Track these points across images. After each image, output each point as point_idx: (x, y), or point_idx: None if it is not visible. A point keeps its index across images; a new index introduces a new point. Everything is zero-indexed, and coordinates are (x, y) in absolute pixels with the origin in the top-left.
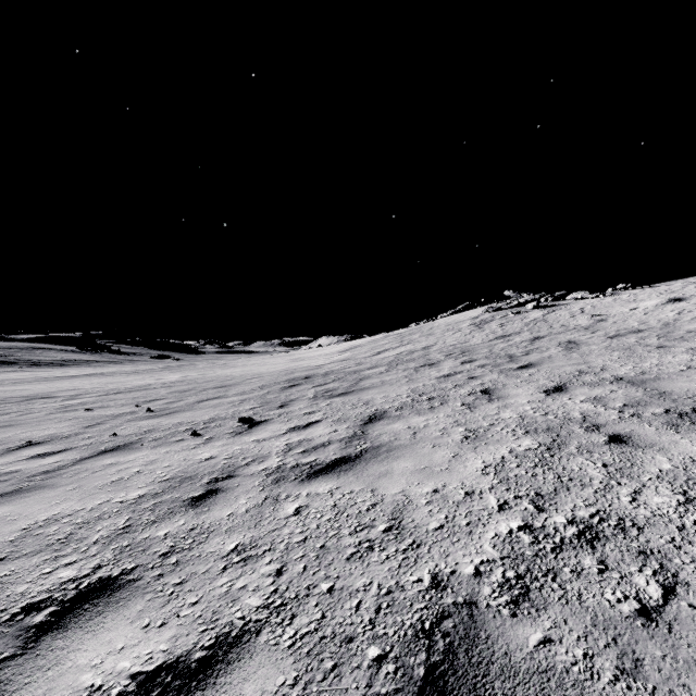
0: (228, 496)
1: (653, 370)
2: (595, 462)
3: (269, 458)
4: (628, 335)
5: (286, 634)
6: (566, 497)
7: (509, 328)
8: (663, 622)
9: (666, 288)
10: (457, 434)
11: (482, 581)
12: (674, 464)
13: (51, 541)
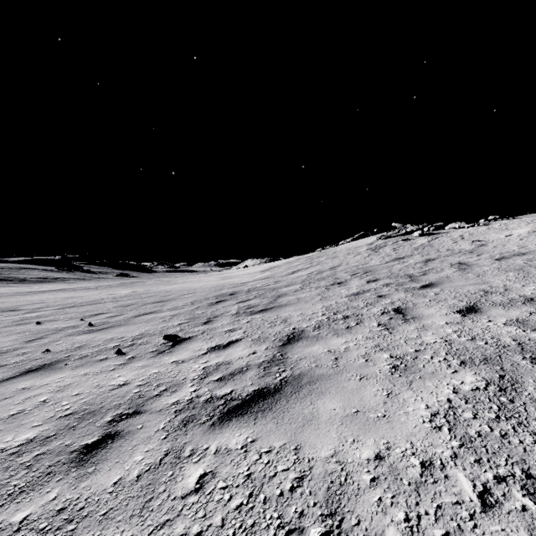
0: (125, 446)
1: None
2: None
3: (183, 386)
4: (513, 257)
5: None
6: None
7: (401, 252)
8: None
9: (531, 219)
10: (383, 362)
11: None
12: None
13: None
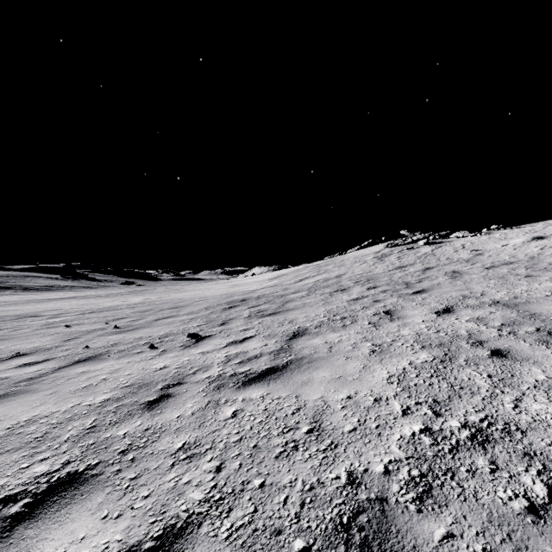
0: (178, 400)
1: (523, 295)
2: (481, 373)
3: (211, 368)
4: (501, 266)
5: (224, 526)
6: (458, 404)
7: (405, 261)
8: (551, 519)
9: (530, 229)
10: (365, 348)
11: (391, 478)
12: (548, 375)
13: (30, 439)
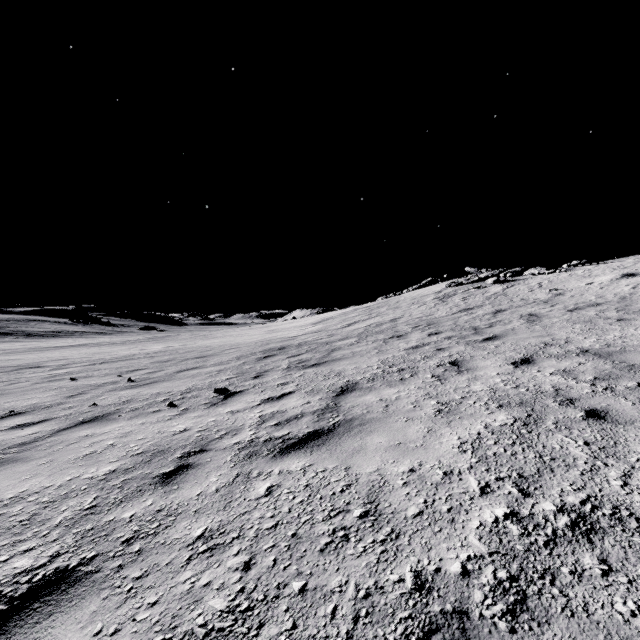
0: (199, 472)
1: (617, 342)
2: (576, 440)
3: (242, 431)
4: (587, 308)
5: None
6: (551, 480)
7: (471, 302)
8: None
9: (618, 264)
10: (429, 407)
11: (471, 582)
12: None
13: (13, 522)
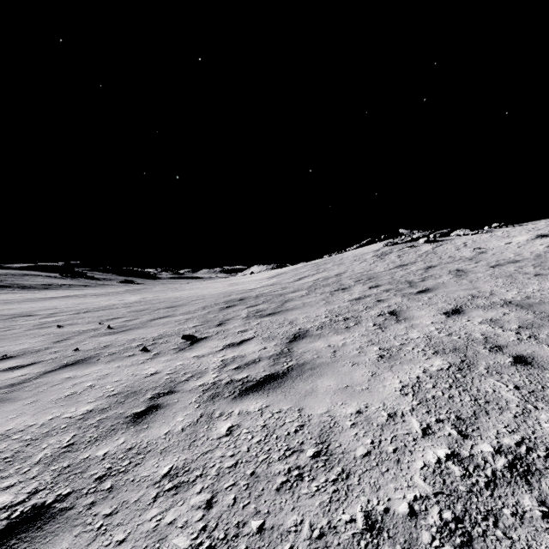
0: (167, 412)
1: (536, 295)
2: (506, 384)
3: (206, 374)
4: (507, 265)
5: None
6: (486, 422)
7: (406, 259)
8: None
9: (533, 226)
10: (372, 353)
11: (418, 523)
12: None
13: None
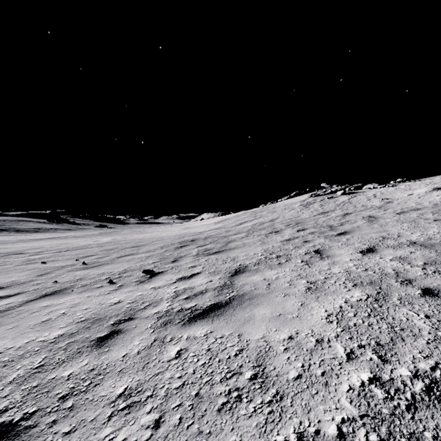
0: (126, 337)
1: (436, 236)
2: (418, 313)
3: (161, 303)
4: (410, 212)
5: None
6: (403, 347)
7: (326, 208)
8: None
9: (430, 181)
10: (301, 285)
11: None
12: None
13: None
